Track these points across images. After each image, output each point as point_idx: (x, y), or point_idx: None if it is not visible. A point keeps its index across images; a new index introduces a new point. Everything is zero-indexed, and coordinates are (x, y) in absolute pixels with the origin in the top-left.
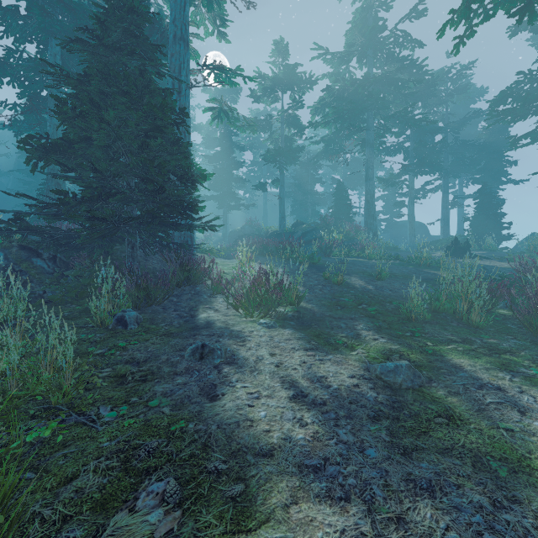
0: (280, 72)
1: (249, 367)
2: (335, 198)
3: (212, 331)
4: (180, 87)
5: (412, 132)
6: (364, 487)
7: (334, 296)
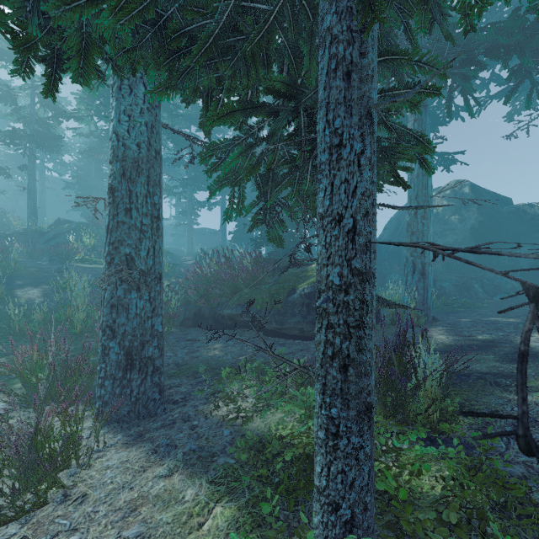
0: None
1: None
2: None
3: None
4: None
5: (190, 150)
6: None
7: None
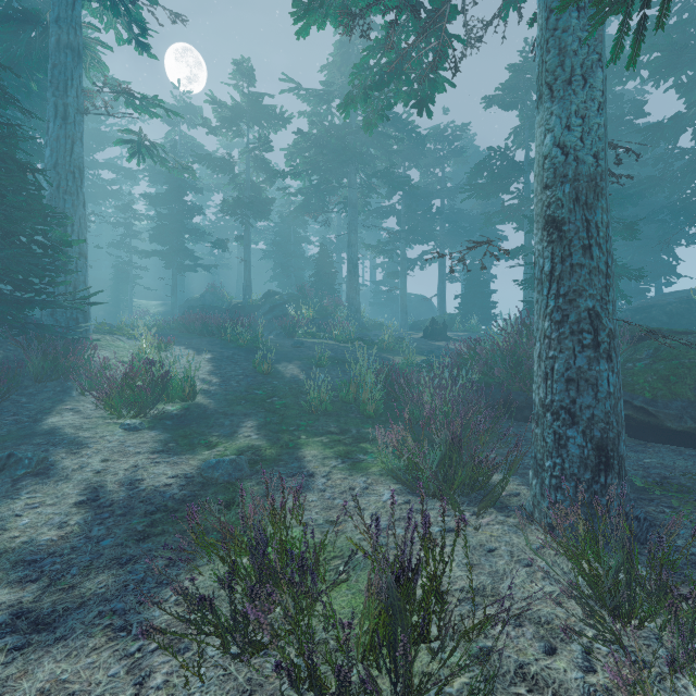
0: (242, 101)
1: (58, 476)
2: (317, 265)
3: (49, 438)
4: (66, 111)
5: (404, 194)
6: (65, 568)
7: (250, 388)
